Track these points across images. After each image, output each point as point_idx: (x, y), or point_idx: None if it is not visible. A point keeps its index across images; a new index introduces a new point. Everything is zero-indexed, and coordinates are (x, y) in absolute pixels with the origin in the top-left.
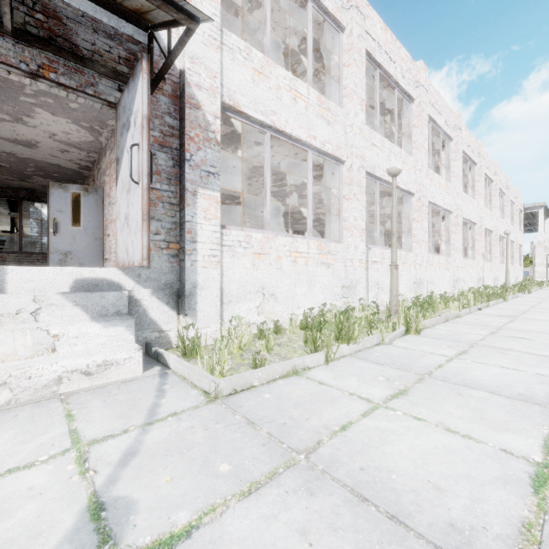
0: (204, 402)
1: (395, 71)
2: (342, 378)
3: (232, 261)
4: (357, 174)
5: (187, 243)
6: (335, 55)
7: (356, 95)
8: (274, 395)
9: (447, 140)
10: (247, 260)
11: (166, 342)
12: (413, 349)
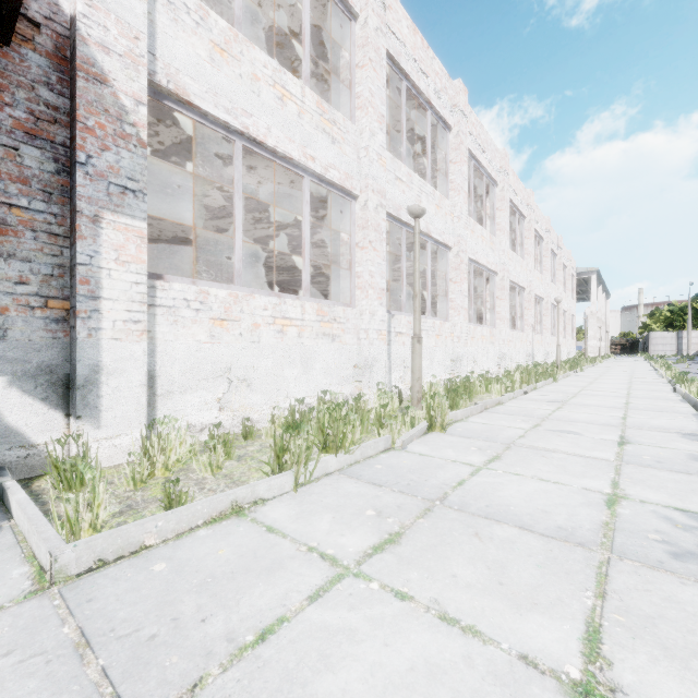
0: (21, 596)
1: (427, 87)
2: (309, 517)
3: (173, 330)
4: (374, 215)
5: (80, 299)
6: (346, 51)
7: (373, 108)
8: (173, 563)
9: (492, 184)
10: (201, 329)
11: (42, 464)
12: (431, 456)
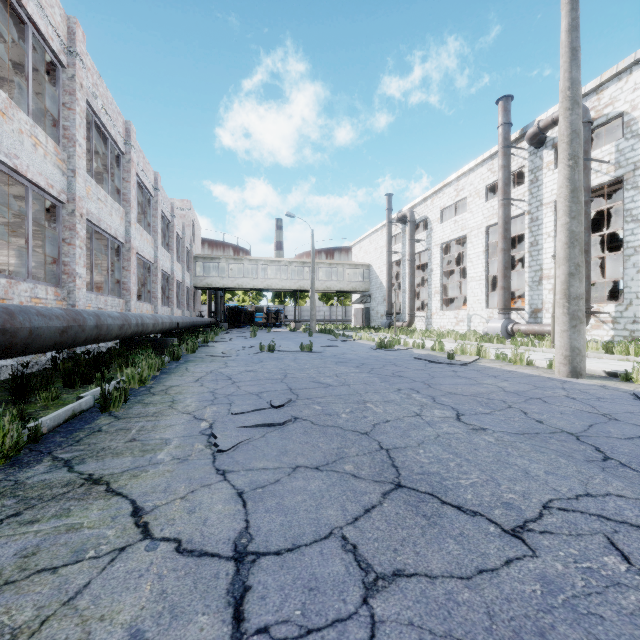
0: None
1: None
2: None
3: None
4: None
5: None
6: None
7: None
8: None
9: None
10: None
11: None
12: None
